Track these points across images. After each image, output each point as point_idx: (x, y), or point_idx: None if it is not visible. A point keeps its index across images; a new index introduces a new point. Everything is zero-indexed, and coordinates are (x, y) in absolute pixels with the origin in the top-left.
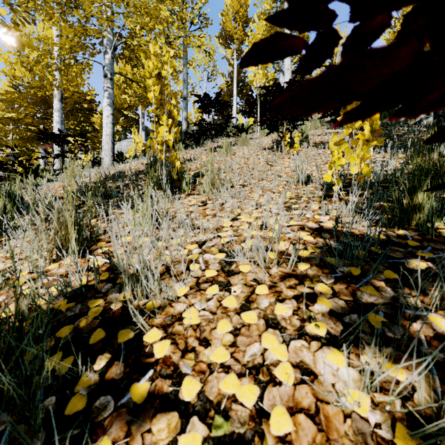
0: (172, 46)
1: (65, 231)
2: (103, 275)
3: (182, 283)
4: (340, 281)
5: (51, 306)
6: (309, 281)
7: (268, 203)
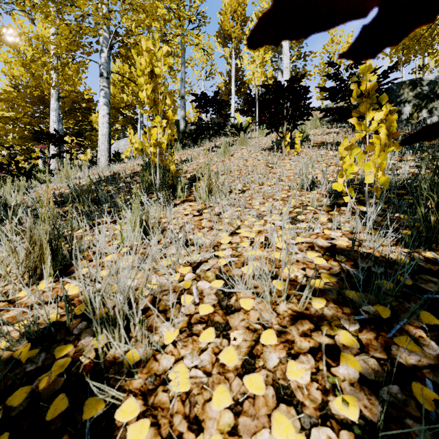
0: (169, 45)
1: (39, 251)
2: (78, 308)
3: (170, 324)
4: (366, 326)
5: (11, 353)
6: (327, 325)
7: (270, 213)
